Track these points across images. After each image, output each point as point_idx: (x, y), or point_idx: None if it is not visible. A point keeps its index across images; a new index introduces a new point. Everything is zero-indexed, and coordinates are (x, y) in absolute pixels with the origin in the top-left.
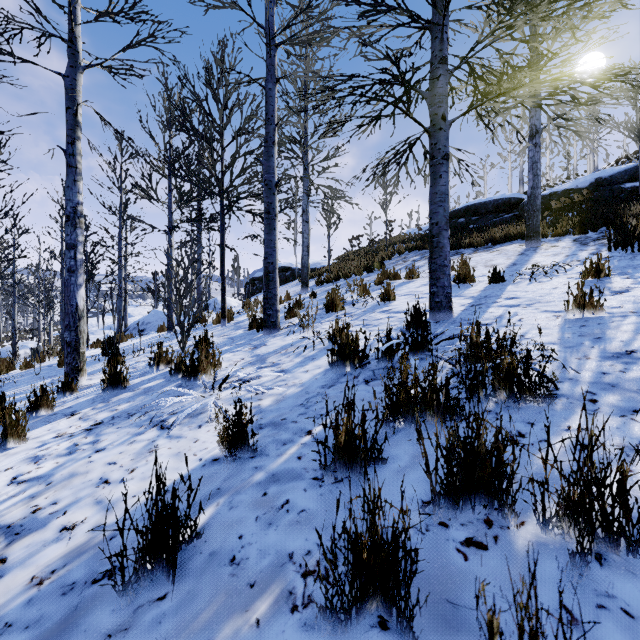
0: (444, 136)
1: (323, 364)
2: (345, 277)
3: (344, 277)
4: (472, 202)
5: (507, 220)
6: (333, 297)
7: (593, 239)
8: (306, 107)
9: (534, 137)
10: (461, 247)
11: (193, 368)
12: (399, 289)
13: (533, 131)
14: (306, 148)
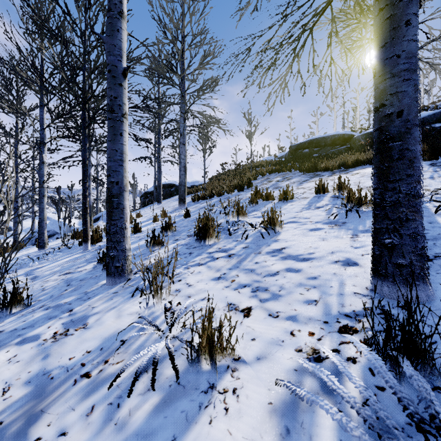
0: None
1: None
2: (218, 195)
3: (217, 195)
4: (314, 137)
5: (342, 151)
6: (205, 224)
7: None
8: (183, 40)
9: None
10: (317, 170)
11: None
12: (278, 212)
13: None
14: (182, 74)
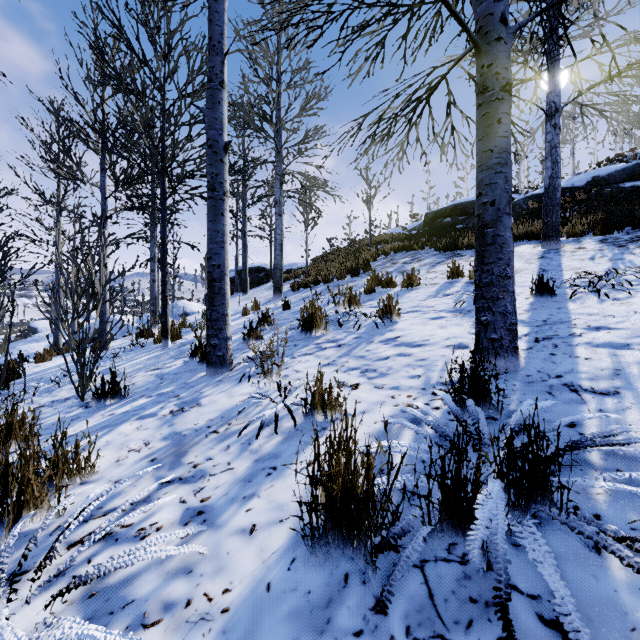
0: (505, 51)
1: (290, 502)
2: (325, 281)
3: (324, 281)
4: (459, 201)
5: None
6: (312, 314)
7: (627, 240)
8: (279, 79)
9: (553, 116)
10: (457, 248)
11: (7, 498)
12: (399, 301)
13: (552, 109)
14: (279, 125)
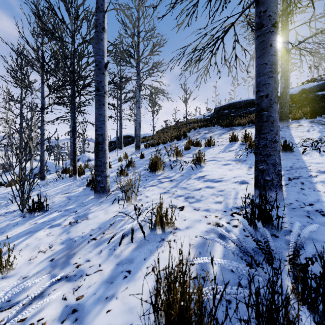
0: (274, 2)
1: (138, 306)
2: (163, 143)
3: (162, 143)
4: (232, 101)
5: (252, 111)
6: (155, 161)
7: None
8: (138, 35)
9: (285, 55)
10: (232, 125)
11: None
12: (203, 154)
13: (284, 51)
14: (138, 59)
